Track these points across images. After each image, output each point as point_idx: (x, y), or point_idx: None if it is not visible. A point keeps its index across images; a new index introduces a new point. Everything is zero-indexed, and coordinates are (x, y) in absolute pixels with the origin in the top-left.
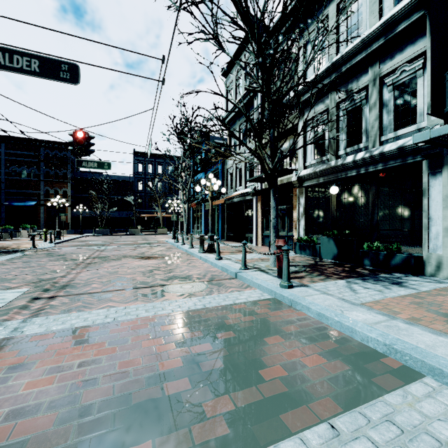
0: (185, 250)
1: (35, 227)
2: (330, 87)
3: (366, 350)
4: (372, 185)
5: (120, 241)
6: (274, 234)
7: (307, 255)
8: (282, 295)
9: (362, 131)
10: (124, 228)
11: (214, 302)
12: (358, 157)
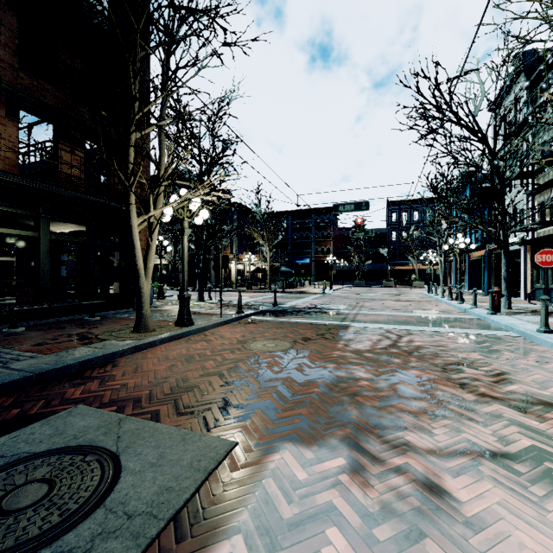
0: (435, 298)
1: (311, 279)
2: None
3: (497, 328)
4: None
5: (377, 291)
6: (504, 284)
7: None
8: (481, 316)
9: None
10: (377, 281)
11: (439, 316)
12: None
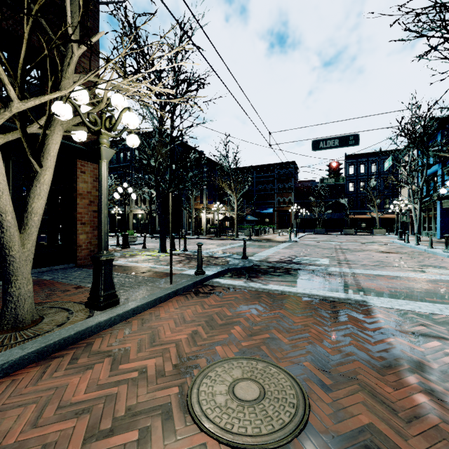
0: (422, 249)
1: (274, 227)
2: None
3: None
4: None
5: (342, 239)
6: None
7: None
8: None
9: None
10: (335, 228)
11: None
12: None
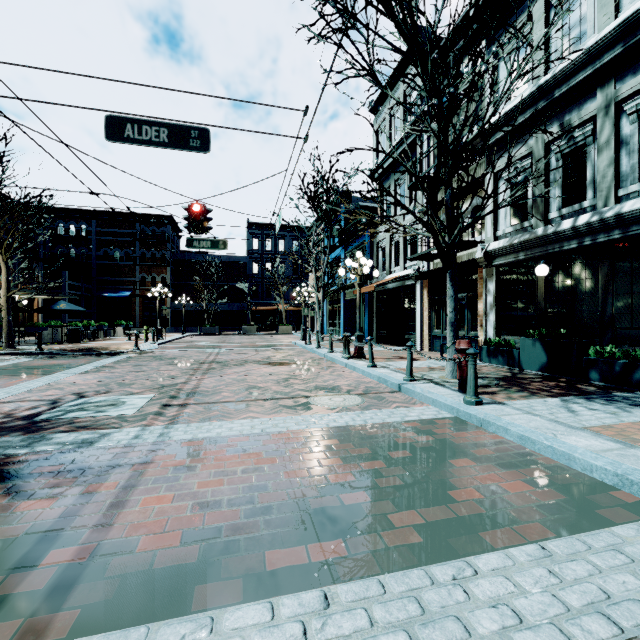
0: (322, 355)
1: (130, 324)
2: (535, 121)
3: (589, 481)
4: (602, 261)
5: (233, 342)
6: (451, 334)
7: (500, 365)
8: (468, 413)
9: (586, 183)
10: (235, 325)
11: (377, 418)
12: (581, 222)
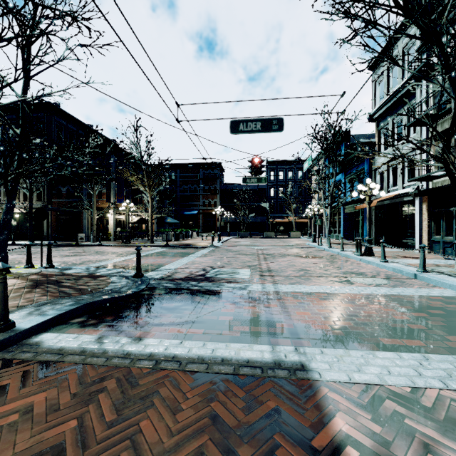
0: (336, 252)
1: (199, 230)
2: None
3: None
4: None
5: (264, 242)
6: None
7: None
8: None
9: None
10: (258, 232)
11: (406, 292)
12: None
